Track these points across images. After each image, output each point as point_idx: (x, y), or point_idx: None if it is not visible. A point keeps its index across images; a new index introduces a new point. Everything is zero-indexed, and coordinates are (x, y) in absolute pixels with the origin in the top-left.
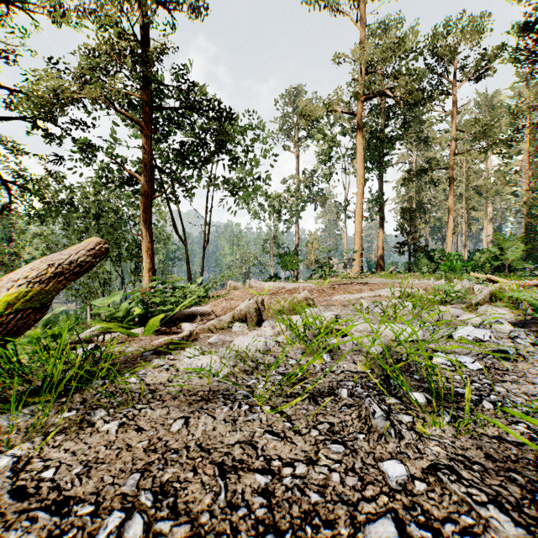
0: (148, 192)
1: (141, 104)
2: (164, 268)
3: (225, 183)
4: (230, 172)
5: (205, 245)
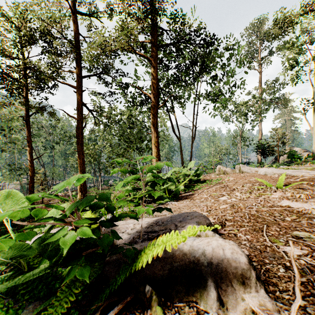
0: (155, 104)
1: (151, 47)
2: (167, 156)
3: (207, 94)
4: (211, 86)
5: (193, 140)
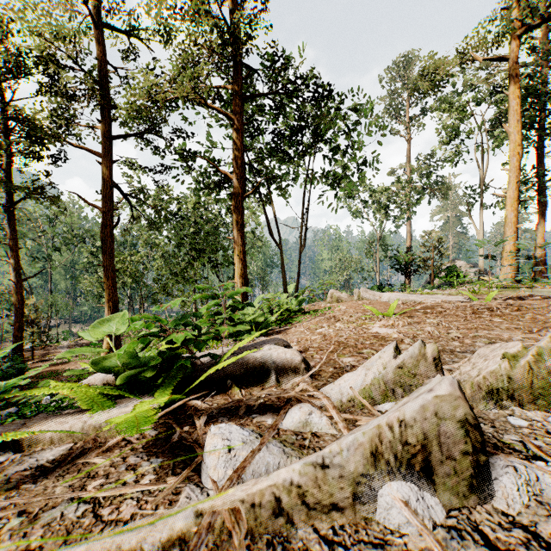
0: (240, 190)
1: (233, 97)
2: (261, 274)
3: (324, 176)
4: (330, 163)
5: (301, 249)
